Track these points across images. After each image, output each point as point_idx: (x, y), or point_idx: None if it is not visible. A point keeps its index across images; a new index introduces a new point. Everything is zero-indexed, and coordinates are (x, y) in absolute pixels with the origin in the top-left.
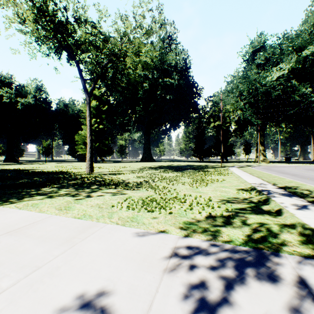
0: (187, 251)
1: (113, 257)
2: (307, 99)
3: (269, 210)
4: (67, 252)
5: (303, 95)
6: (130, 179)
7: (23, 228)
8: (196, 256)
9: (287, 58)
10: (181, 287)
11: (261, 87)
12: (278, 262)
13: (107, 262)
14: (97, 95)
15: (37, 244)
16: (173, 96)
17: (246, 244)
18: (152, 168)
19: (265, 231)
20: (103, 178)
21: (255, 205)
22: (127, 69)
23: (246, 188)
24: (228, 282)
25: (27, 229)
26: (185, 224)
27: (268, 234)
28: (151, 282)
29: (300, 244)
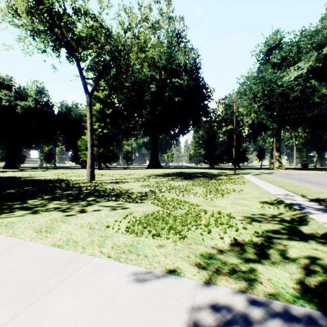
0: (213, 318)
1: None
2: None
3: (312, 234)
4: (18, 319)
5: (323, 96)
6: (134, 189)
7: None
8: None
9: (306, 56)
10: None
11: (278, 87)
12: None
13: None
14: (101, 98)
15: None
16: (182, 98)
17: (303, 299)
18: (160, 175)
19: (323, 273)
20: (104, 188)
21: (291, 226)
22: (131, 66)
23: (270, 201)
24: None
25: None
26: (204, 258)
27: None
28: None
29: None
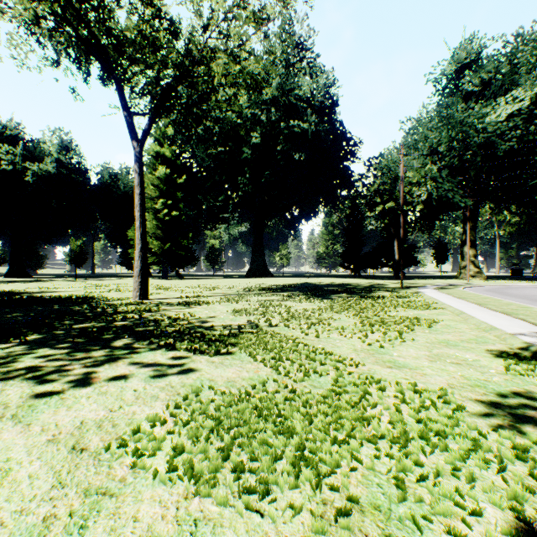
0: None
1: None
2: None
3: None
4: None
5: None
6: (218, 318)
7: None
8: None
9: (528, 76)
10: None
11: (476, 134)
12: None
13: None
14: (167, 156)
15: None
16: (307, 154)
17: None
18: (268, 289)
19: None
20: (159, 315)
21: None
22: (216, 89)
23: (513, 350)
24: None
25: None
26: None
27: None
28: None
29: None
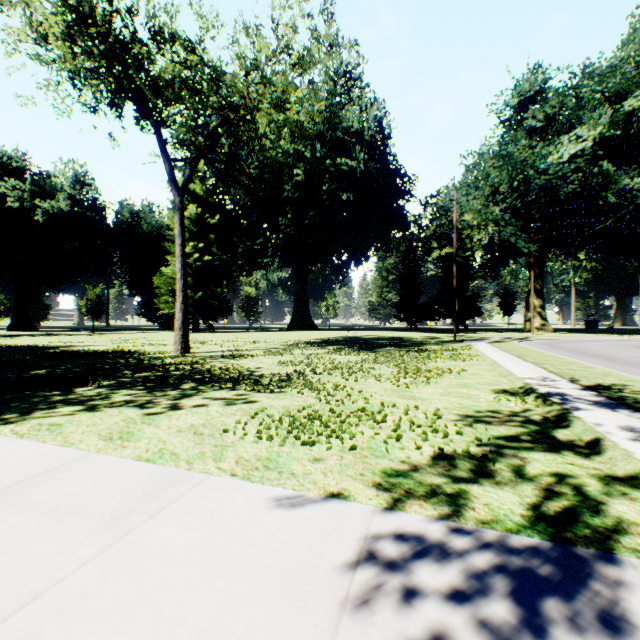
0: (395, 550)
1: (218, 565)
2: (633, 202)
3: (572, 442)
4: (112, 552)
5: (625, 192)
6: (266, 369)
7: (19, 485)
8: (417, 563)
9: (591, 115)
10: None
11: (538, 175)
12: (618, 582)
13: (204, 580)
14: (199, 193)
15: (43, 527)
16: (356, 195)
17: (533, 528)
18: (312, 343)
19: (572, 495)
20: (209, 366)
21: (539, 429)
22: (259, 138)
23: (512, 389)
24: None
25: (27, 488)
26: (387, 476)
27: (580, 503)
28: None
29: None
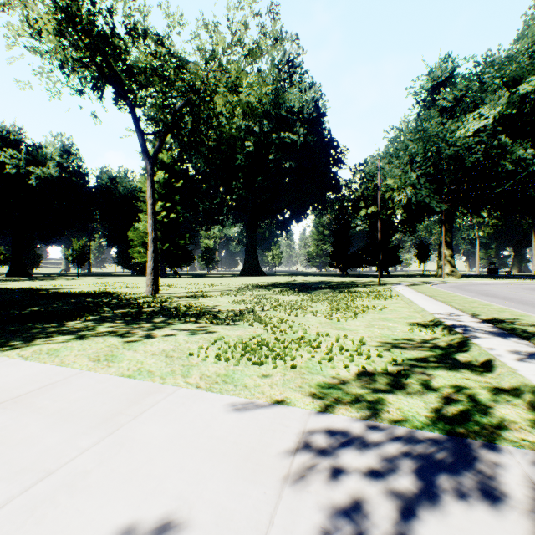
0: (326, 441)
1: (188, 452)
2: (527, 169)
3: (470, 362)
4: (105, 443)
5: (520, 161)
6: (222, 306)
7: (28, 395)
8: (343, 450)
9: (492, 97)
10: (318, 515)
11: (448, 147)
12: (497, 463)
13: (178, 462)
14: (166, 162)
15: (50, 425)
16: (297, 163)
17: (434, 426)
18: (261, 286)
19: (466, 402)
20: (176, 305)
21: (444, 353)
22: (217, 116)
23: (424, 322)
24: (407, 504)
25: (34, 397)
26: (321, 388)
27: (472, 408)
28: (260, 504)
29: (533, 426)
